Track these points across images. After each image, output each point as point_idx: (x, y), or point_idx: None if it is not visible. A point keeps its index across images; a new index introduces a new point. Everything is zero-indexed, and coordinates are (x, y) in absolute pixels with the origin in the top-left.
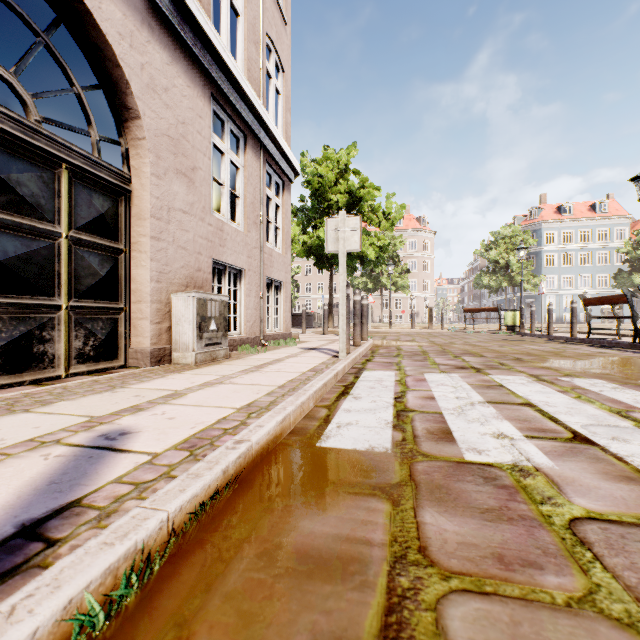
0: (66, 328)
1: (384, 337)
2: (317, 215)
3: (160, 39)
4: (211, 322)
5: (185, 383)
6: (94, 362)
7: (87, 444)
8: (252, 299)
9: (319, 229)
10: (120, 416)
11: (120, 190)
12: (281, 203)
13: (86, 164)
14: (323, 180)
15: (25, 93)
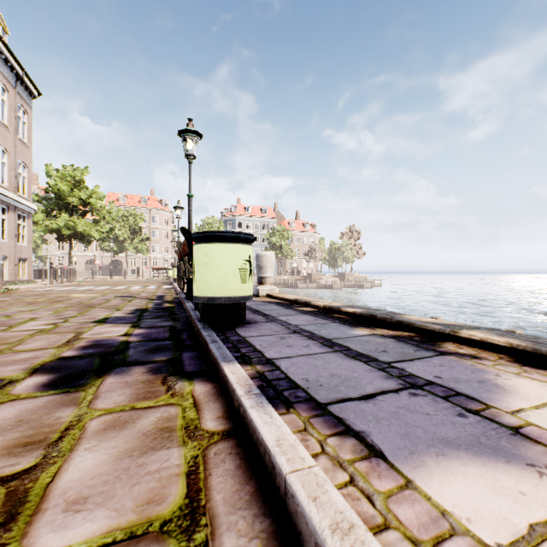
0: None
1: (94, 282)
2: (58, 208)
3: None
4: None
5: None
6: None
7: None
8: (12, 266)
9: (59, 219)
10: None
11: None
12: (27, 224)
13: None
14: (62, 189)
15: None
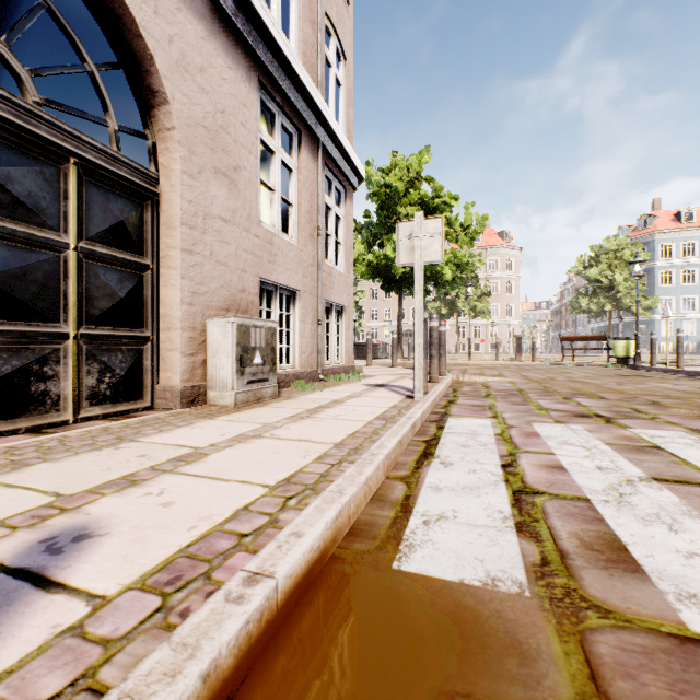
0: (75, 362)
1: (464, 371)
2: (384, 231)
3: (194, 7)
4: (255, 354)
5: (213, 435)
6: (112, 403)
7: (9, 562)
8: (308, 326)
9: (386, 247)
10: (98, 496)
11: (145, 193)
12: (342, 214)
13: (100, 159)
14: (391, 191)
15: (20, 67)
